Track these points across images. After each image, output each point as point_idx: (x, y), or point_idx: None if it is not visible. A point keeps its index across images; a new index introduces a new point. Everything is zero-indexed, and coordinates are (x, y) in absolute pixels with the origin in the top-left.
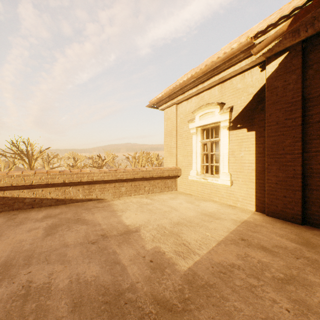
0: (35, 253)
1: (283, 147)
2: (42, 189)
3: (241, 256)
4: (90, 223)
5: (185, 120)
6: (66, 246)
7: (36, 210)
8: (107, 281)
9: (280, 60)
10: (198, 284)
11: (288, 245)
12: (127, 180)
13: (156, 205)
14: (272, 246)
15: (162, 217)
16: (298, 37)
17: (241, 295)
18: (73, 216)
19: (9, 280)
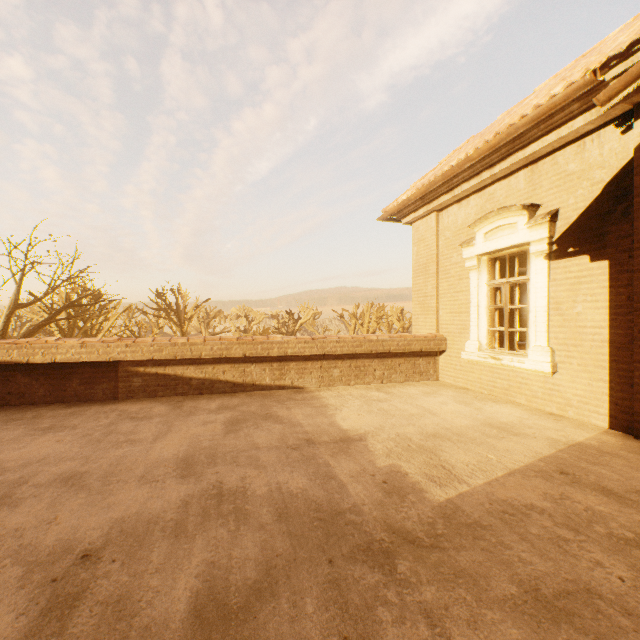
0: (219, 452)
1: None
2: (213, 366)
3: (552, 497)
4: (286, 422)
5: (454, 241)
6: (257, 448)
7: (206, 398)
8: (319, 496)
9: None
10: (460, 521)
11: None
12: (343, 357)
13: (395, 403)
14: (627, 491)
15: (405, 423)
16: None
17: (535, 546)
18: (259, 410)
19: (196, 477)
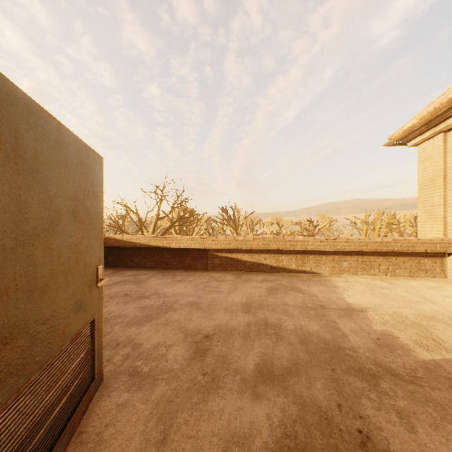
0: (264, 304)
1: None
2: (258, 255)
3: None
4: (305, 293)
5: None
6: (287, 305)
7: (254, 274)
8: (327, 337)
9: None
10: (440, 374)
11: None
12: (351, 253)
13: (396, 291)
14: None
15: (403, 306)
16: None
17: None
18: (288, 284)
19: (252, 314)
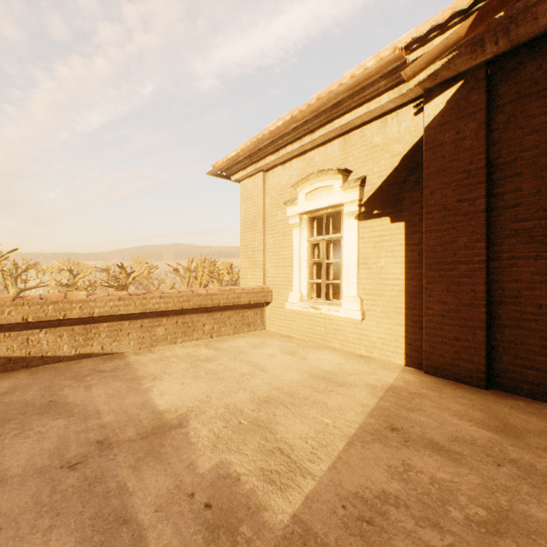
0: None
1: (454, 251)
2: None
3: (398, 471)
4: (76, 413)
5: (279, 200)
6: (0, 483)
7: None
8: None
9: (448, 95)
10: None
11: (475, 436)
12: (169, 313)
13: (224, 362)
14: (449, 440)
15: (236, 388)
16: (481, 53)
17: None
18: (39, 397)
19: None
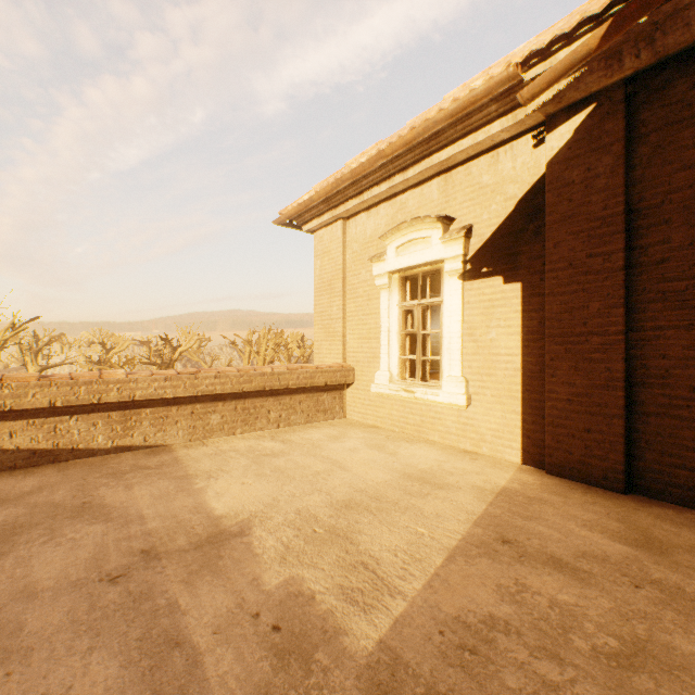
0: None
1: (584, 319)
2: None
3: (509, 592)
4: (115, 517)
5: (363, 256)
6: (29, 597)
7: None
8: None
9: (577, 121)
10: None
11: (609, 551)
12: (226, 397)
13: (295, 457)
14: (575, 556)
15: (309, 490)
16: (618, 69)
17: None
18: (70, 498)
19: None
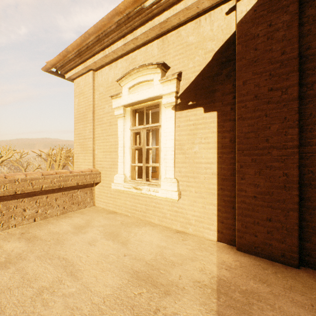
0: None
1: (266, 137)
2: None
3: None
4: None
5: (106, 95)
6: None
7: None
8: None
9: None
10: None
11: None
12: None
13: (27, 265)
14: None
15: None
16: None
17: None
18: None
19: None
